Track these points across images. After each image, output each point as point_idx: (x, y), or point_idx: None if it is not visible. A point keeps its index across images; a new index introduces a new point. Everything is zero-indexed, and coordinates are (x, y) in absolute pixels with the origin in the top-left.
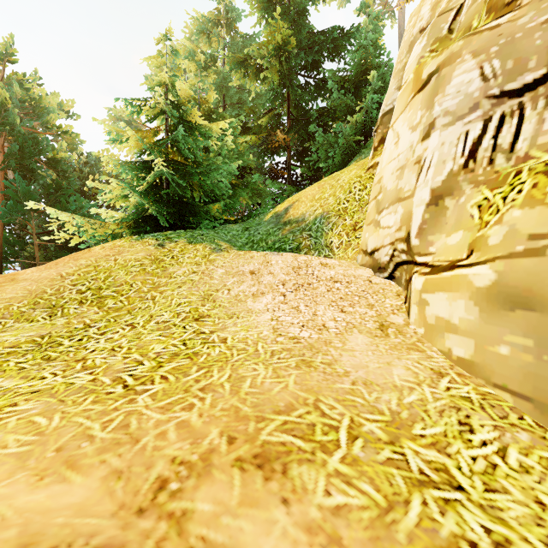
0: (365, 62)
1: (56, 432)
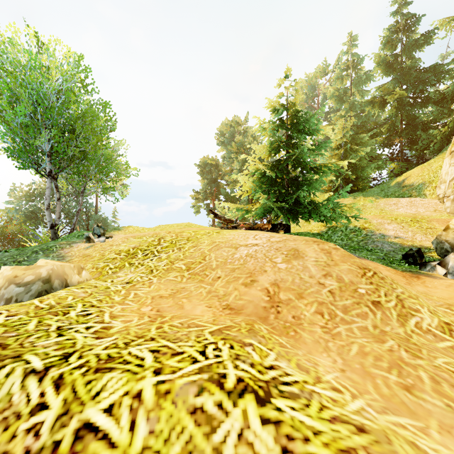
0: None
1: None
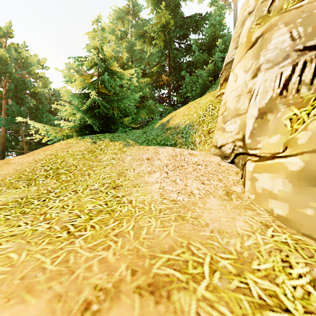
0: (214, 34)
1: (22, 265)
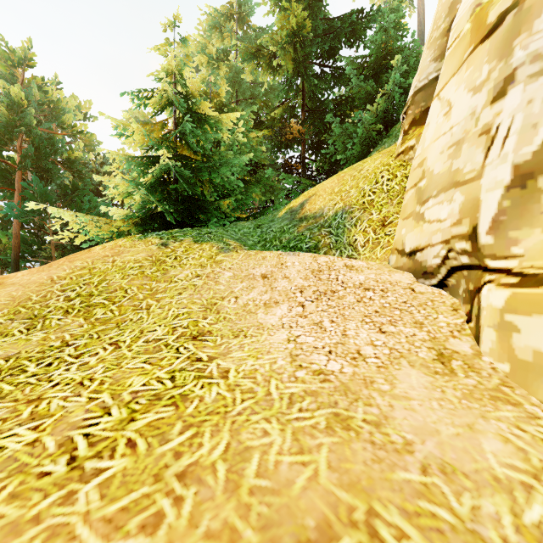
0: (386, 46)
1: None
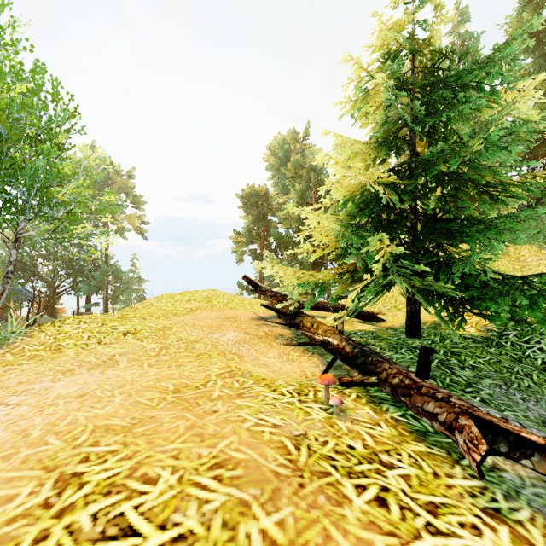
0: None
1: None
